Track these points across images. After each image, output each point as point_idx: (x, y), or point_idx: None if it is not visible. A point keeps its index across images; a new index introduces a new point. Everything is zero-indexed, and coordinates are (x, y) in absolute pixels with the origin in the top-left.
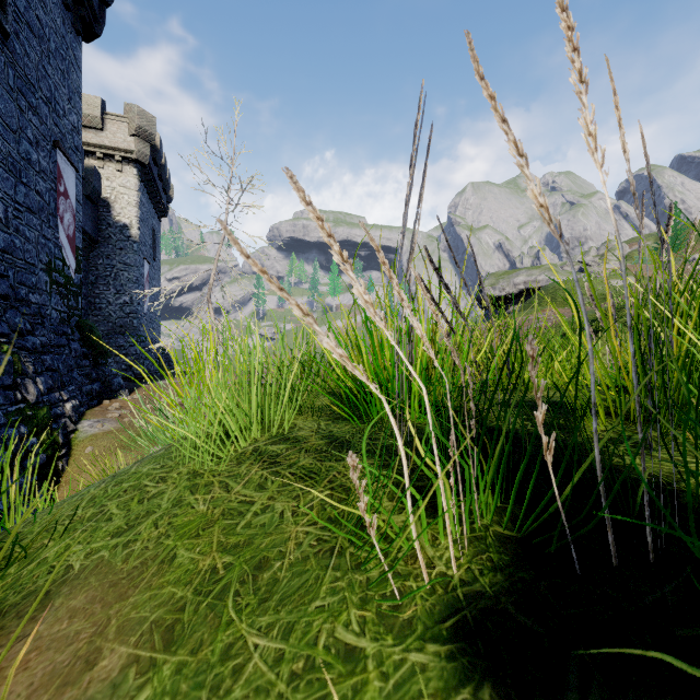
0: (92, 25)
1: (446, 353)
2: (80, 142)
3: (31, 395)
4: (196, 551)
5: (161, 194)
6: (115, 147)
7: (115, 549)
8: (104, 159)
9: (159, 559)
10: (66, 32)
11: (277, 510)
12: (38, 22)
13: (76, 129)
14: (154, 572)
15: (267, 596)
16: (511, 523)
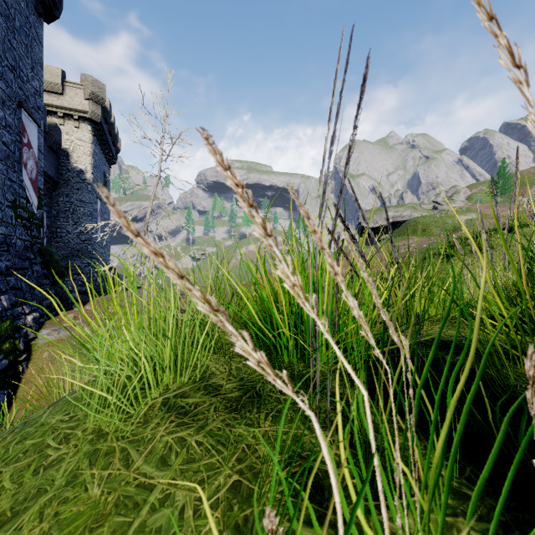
0: (52, 9)
1: None
2: (42, 103)
3: None
4: None
5: (111, 146)
6: (73, 108)
7: None
8: (64, 117)
9: None
10: (29, 13)
11: (177, 503)
12: (4, 4)
13: (38, 92)
14: None
15: None
16: None
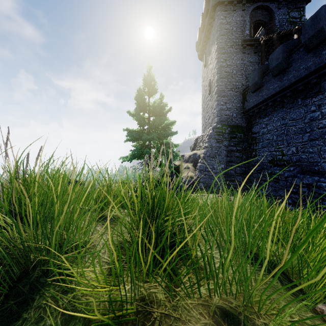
0: None
1: (72, 230)
2: None
3: None
4: None
5: None
6: None
7: None
8: None
9: None
10: None
11: None
12: None
13: None
14: None
15: None
16: None
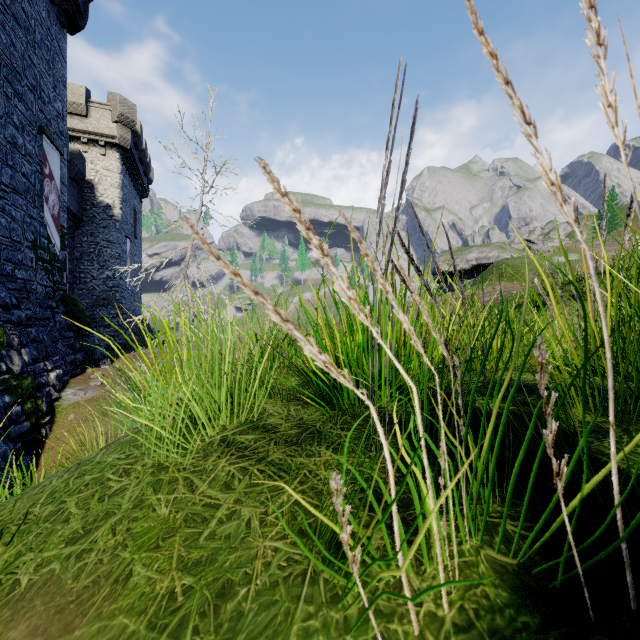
0: (76, 18)
1: None
2: (64, 128)
3: (16, 366)
4: (154, 568)
5: (142, 176)
6: (99, 132)
7: (67, 561)
8: (88, 143)
9: (113, 577)
10: (51, 24)
11: (243, 517)
12: (24, 14)
13: (60, 115)
14: (106, 595)
15: (230, 636)
16: (504, 544)
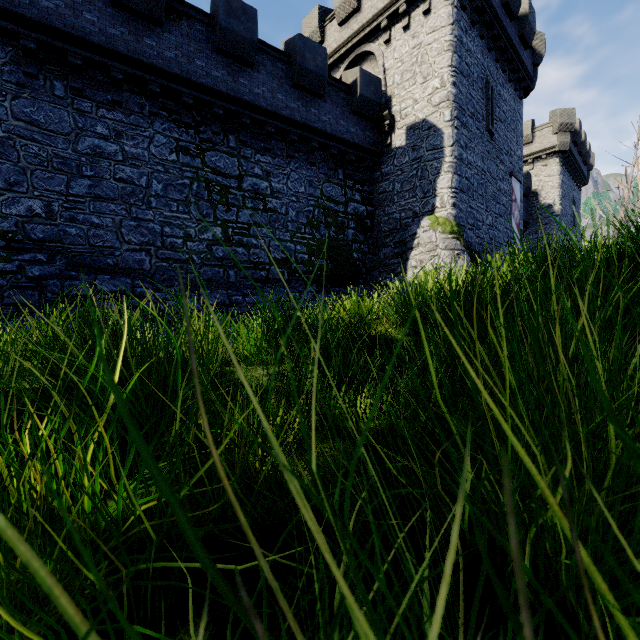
0: (529, 87)
1: None
2: (521, 164)
3: None
4: None
5: (580, 167)
6: (541, 149)
7: None
8: (533, 162)
9: None
10: (514, 105)
11: None
12: (503, 114)
13: (519, 158)
14: None
15: None
16: None
